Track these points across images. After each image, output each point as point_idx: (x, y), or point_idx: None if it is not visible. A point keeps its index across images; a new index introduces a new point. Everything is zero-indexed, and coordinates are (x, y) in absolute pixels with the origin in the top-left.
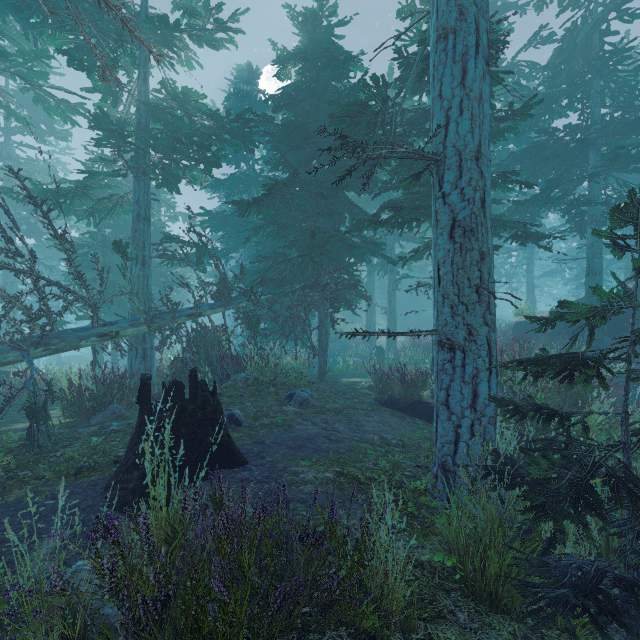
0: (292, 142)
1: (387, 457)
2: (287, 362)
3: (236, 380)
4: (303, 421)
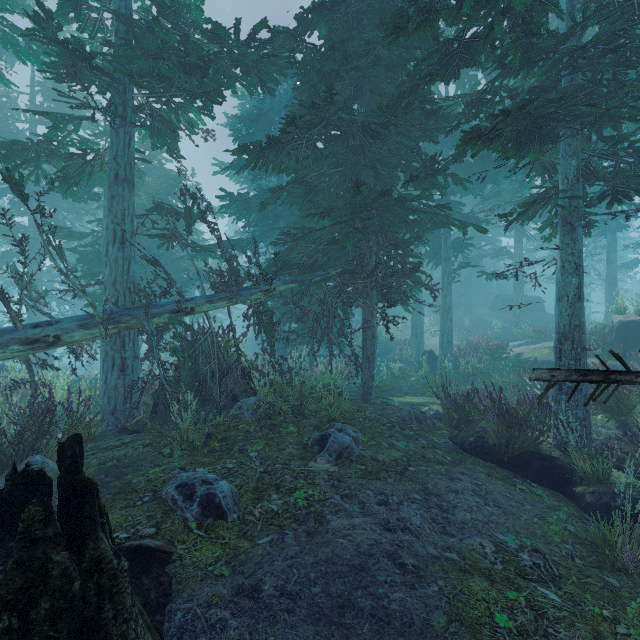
0: (325, 67)
1: (545, 639)
2: (320, 371)
3: (241, 408)
4: (344, 502)
